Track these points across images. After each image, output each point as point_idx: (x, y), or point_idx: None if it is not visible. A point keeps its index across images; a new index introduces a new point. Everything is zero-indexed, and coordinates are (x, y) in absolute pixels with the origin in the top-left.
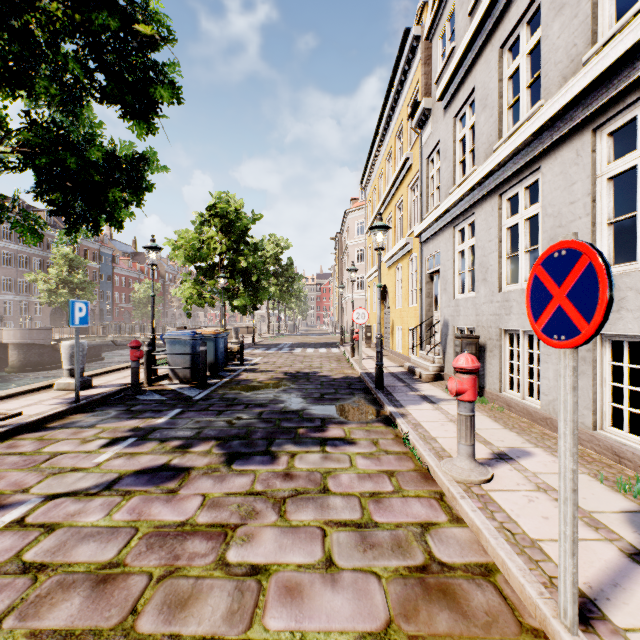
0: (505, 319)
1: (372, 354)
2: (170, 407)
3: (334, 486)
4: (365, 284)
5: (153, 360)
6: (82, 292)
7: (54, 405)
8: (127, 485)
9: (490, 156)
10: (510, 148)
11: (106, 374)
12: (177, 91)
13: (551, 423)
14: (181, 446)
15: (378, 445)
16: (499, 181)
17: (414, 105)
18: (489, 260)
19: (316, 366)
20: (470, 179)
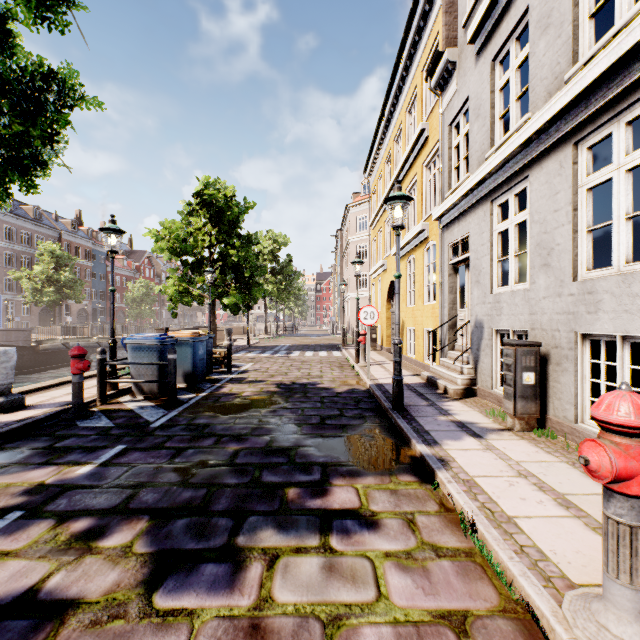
0: (587, 319)
1: (379, 359)
2: (111, 442)
3: None
4: (369, 281)
5: (112, 370)
6: (70, 291)
7: None
8: None
9: (556, 92)
10: (608, 60)
11: (57, 387)
12: None
13: None
14: (86, 533)
15: (417, 530)
16: (577, 121)
17: (435, 58)
18: (555, 237)
19: (315, 374)
20: (525, 128)
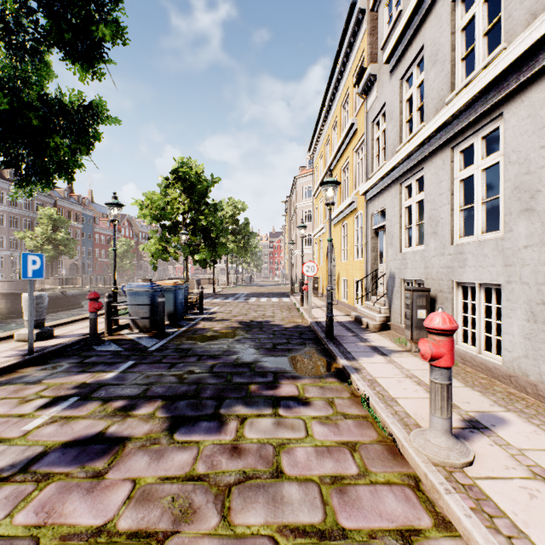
0: (458, 272)
1: (319, 303)
2: (124, 359)
3: (289, 466)
4: (312, 241)
5: (115, 310)
6: (65, 248)
7: (7, 357)
8: (48, 465)
9: (441, 110)
10: (467, 96)
11: (71, 323)
12: (122, 32)
13: (516, 382)
14: (124, 408)
15: (334, 406)
16: (452, 133)
17: (360, 71)
18: (440, 213)
19: (269, 315)
20: (420, 134)
